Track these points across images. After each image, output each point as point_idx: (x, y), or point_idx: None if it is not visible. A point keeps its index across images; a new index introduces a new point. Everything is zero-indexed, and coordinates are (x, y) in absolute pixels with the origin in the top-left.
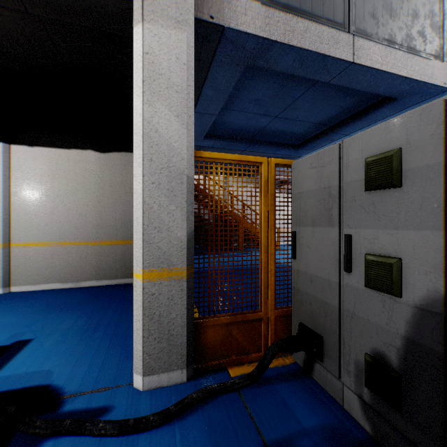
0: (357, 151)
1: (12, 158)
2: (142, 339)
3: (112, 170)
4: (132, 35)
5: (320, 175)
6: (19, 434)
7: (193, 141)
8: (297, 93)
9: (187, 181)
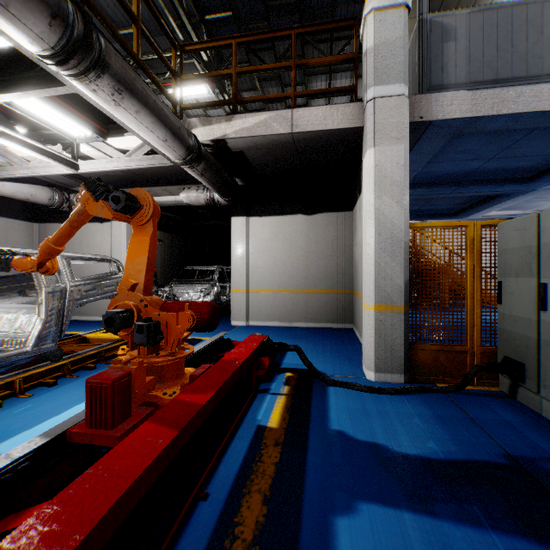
0: (549, 222)
1: (249, 227)
2: (374, 348)
3: (317, 229)
4: (356, 140)
5: (522, 237)
6: (315, 382)
7: (408, 217)
8: (516, 136)
9: (404, 245)
